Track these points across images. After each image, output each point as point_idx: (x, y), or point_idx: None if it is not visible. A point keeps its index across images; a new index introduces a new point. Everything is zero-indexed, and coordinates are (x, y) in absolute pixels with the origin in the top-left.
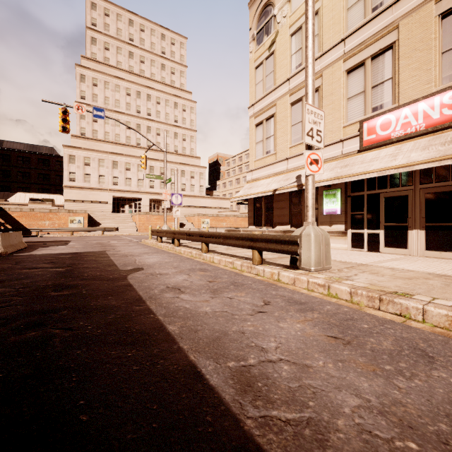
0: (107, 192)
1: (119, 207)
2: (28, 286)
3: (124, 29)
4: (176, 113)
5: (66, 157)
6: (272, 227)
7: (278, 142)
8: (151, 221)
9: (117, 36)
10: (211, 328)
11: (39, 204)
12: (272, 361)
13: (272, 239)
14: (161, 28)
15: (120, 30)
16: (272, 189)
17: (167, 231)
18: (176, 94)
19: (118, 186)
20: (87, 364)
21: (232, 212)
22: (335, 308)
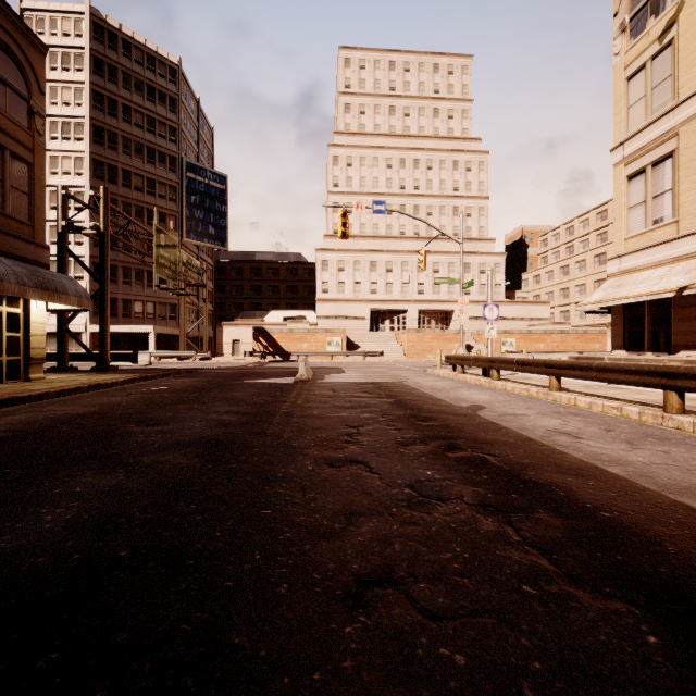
0: (364, 304)
1: (377, 323)
2: (386, 414)
3: (383, 78)
4: (456, 177)
5: (319, 263)
6: (669, 354)
7: (683, 200)
8: (424, 342)
9: (375, 91)
10: (669, 477)
11: (297, 323)
12: None
13: None
14: (433, 57)
15: (378, 81)
16: (676, 287)
17: (478, 358)
18: (455, 148)
19: (376, 295)
20: (554, 483)
21: (557, 325)
22: None
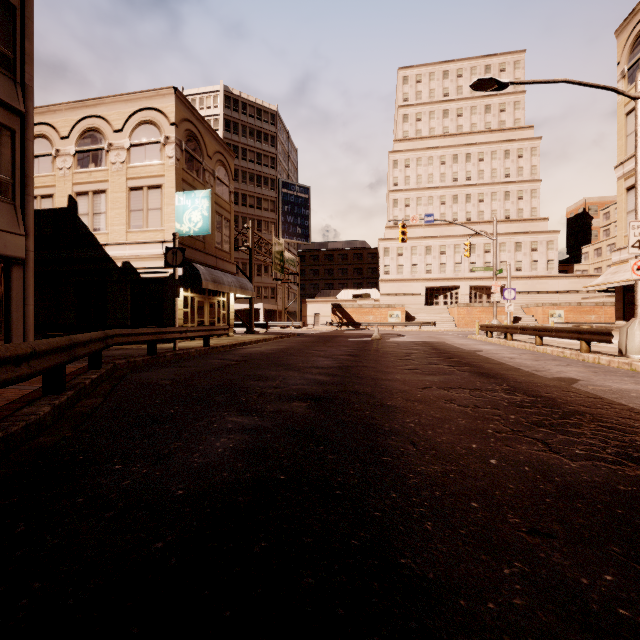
0: (420, 282)
1: (431, 298)
2: (426, 351)
3: (437, 87)
4: (508, 164)
5: (381, 250)
6: None
7: None
8: (473, 314)
9: (429, 99)
10: (528, 365)
11: (365, 300)
12: (550, 370)
13: (594, 331)
14: (484, 59)
15: (433, 90)
16: None
17: (499, 326)
18: (506, 138)
19: (431, 275)
20: (479, 364)
21: (610, 297)
22: (614, 369)
